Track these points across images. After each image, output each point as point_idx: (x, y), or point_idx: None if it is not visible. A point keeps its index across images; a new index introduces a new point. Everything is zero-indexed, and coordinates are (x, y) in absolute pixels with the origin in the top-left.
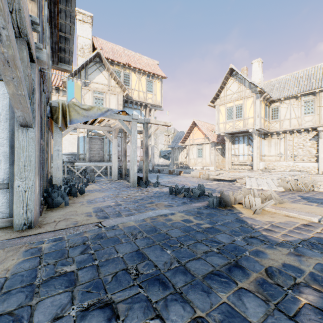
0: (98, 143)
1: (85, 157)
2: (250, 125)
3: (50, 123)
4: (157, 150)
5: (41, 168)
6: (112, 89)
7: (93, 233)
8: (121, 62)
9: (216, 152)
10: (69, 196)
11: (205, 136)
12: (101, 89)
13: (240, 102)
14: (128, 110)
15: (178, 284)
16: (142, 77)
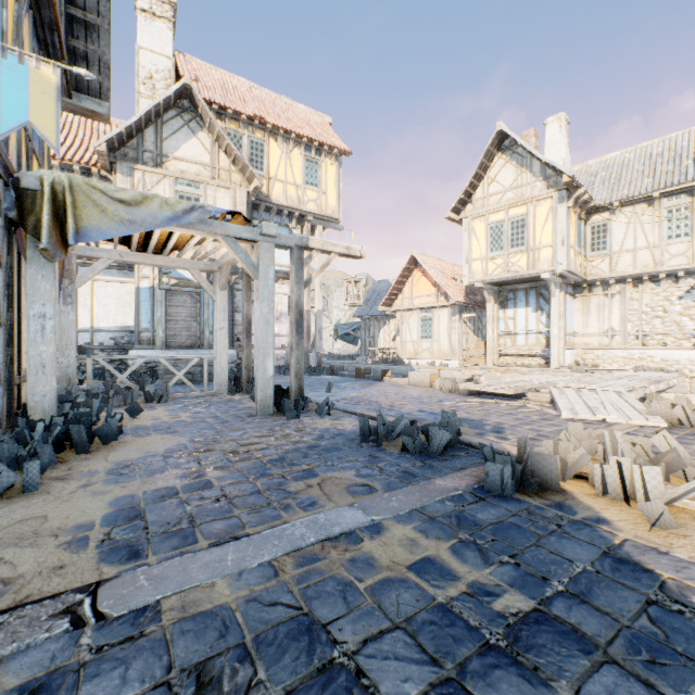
0: (187, 304)
1: (155, 338)
2: (545, 265)
3: (23, 241)
4: (329, 322)
5: None
6: (222, 175)
7: (22, 675)
8: (243, 112)
9: (463, 327)
10: (69, 448)
11: (438, 290)
12: (195, 175)
13: (522, 210)
14: None
15: None
16: (294, 150)
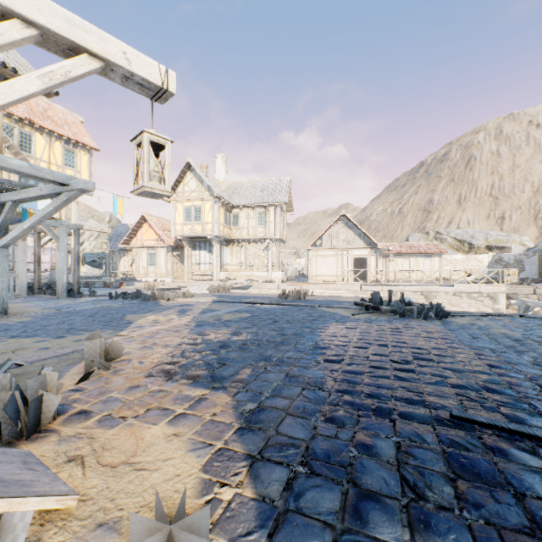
0: None
1: None
2: (209, 231)
3: None
4: None
5: None
6: None
7: (62, 312)
8: (16, 114)
9: (174, 259)
10: None
11: (159, 237)
12: None
13: (200, 203)
14: None
15: (118, 313)
16: (56, 142)
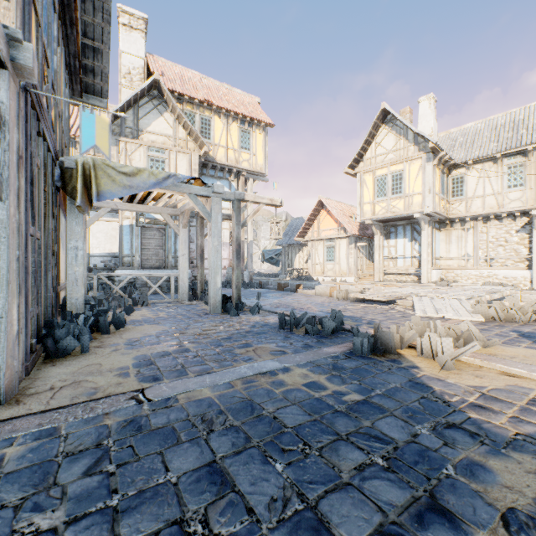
0: (156, 237)
1: (133, 261)
2: (416, 207)
3: (62, 200)
4: (258, 249)
5: (28, 283)
6: (181, 143)
7: (122, 417)
8: (196, 97)
9: (357, 253)
10: (96, 332)
11: (339, 225)
12: (161, 144)
13: (400, 167)
14: (209, 181)
15: None
16: (232, 124)
